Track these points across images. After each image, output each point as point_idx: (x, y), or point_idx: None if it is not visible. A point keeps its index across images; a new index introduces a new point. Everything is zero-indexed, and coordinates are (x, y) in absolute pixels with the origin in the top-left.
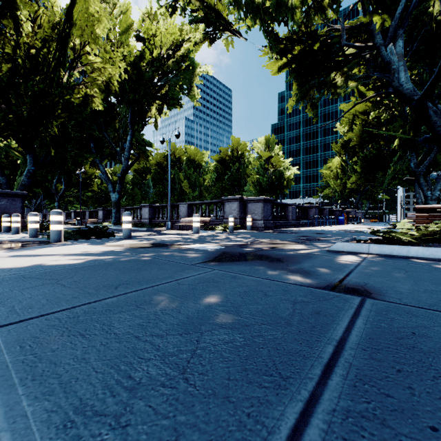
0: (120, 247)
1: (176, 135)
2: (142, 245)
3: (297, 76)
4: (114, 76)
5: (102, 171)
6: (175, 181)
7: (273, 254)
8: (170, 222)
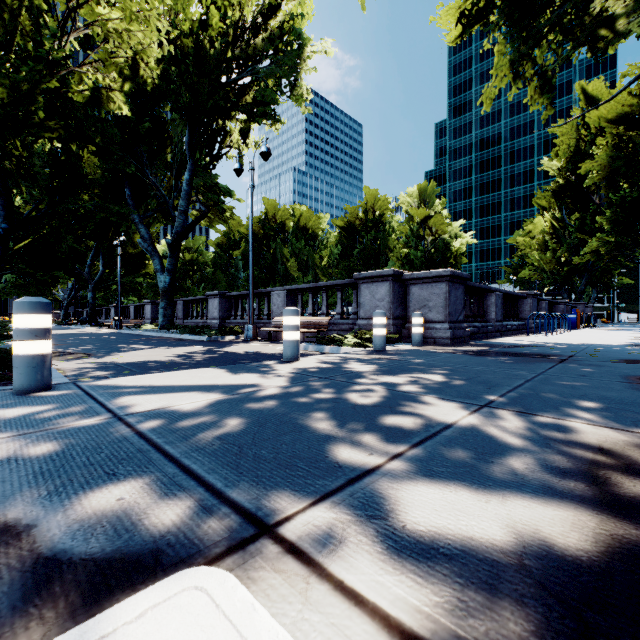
0: None
1: (261, 153)
2: None
3: (514, 14)
4: (147, 46)
5: (143, 236)
6: (276, 260)
7: None
8: (252, 326)
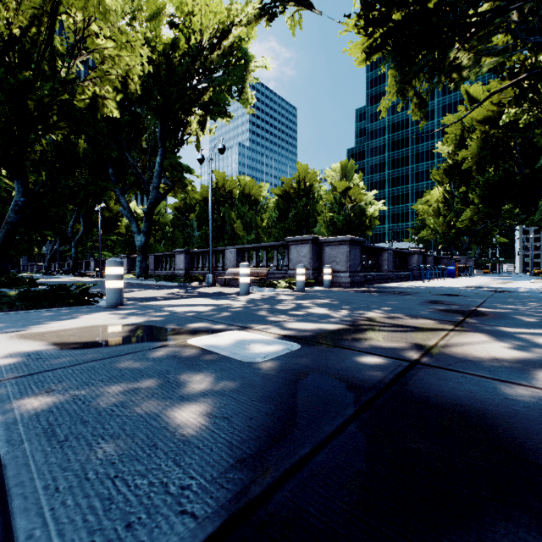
0: (37, 344)
1: (219, 149)
2: (103, 334)
3: (397, 57)
4: (133, 67)
5: (123, 205)
6: (225, 221)
7: (490, 409)
8: (211, 275)
